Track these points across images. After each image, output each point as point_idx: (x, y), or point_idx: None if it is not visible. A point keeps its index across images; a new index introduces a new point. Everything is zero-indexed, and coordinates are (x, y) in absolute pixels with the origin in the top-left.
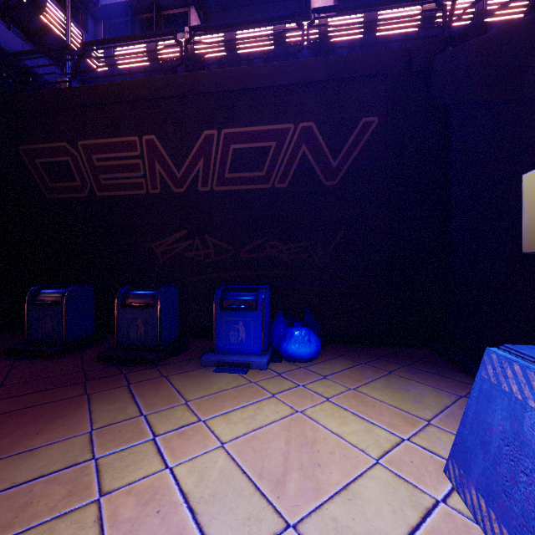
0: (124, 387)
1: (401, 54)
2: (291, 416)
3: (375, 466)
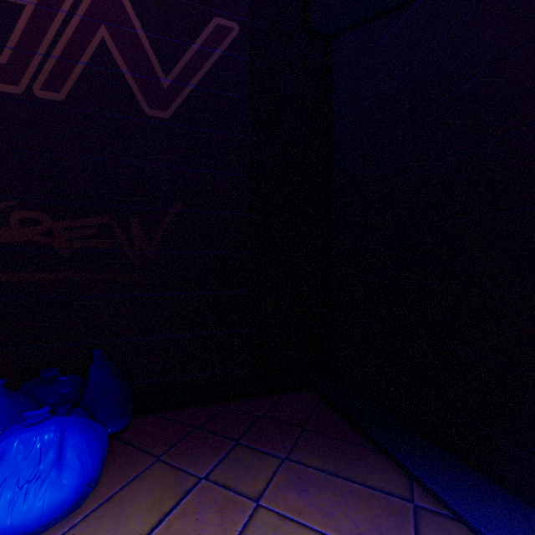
0: None
1: None
2: None
3: None
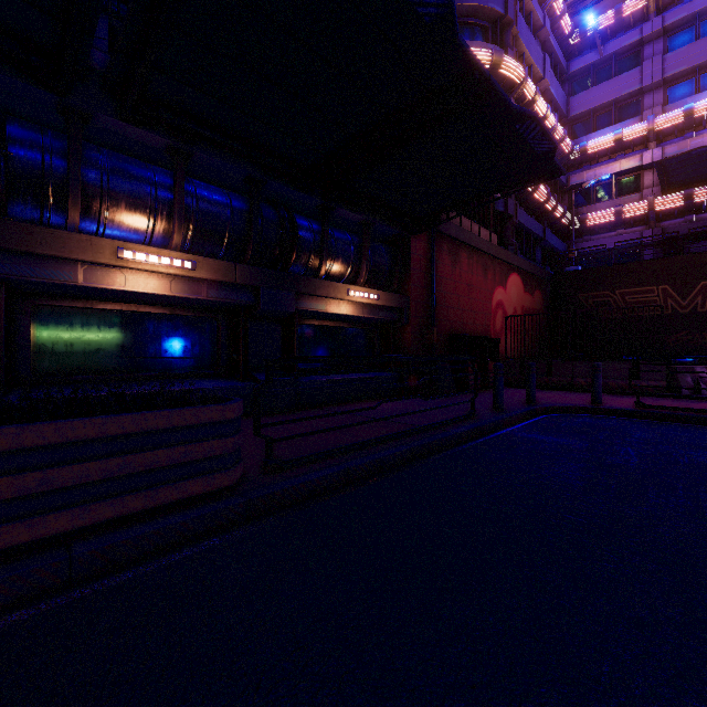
0: None
1: None
2: None
3: None
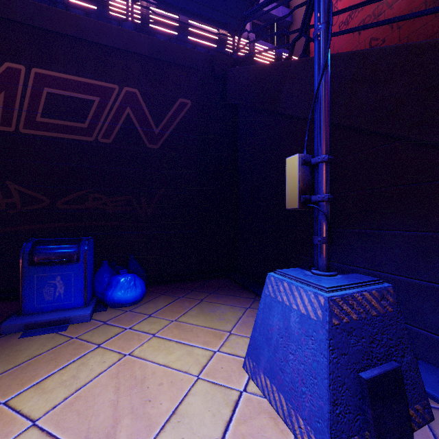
0: None
1: (207, 58)
2: (119, 362)
3: (197, 382)
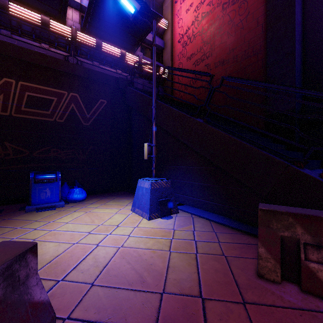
0: None
1: (115, 79)
2: (86, 213)
3: (116, 214)
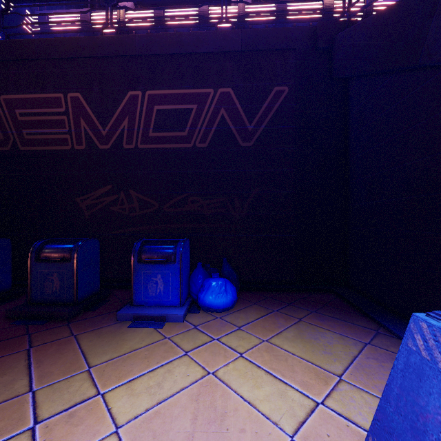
0: (23, 352)
1: (308, 32)
2: (201, 380)
3: None
